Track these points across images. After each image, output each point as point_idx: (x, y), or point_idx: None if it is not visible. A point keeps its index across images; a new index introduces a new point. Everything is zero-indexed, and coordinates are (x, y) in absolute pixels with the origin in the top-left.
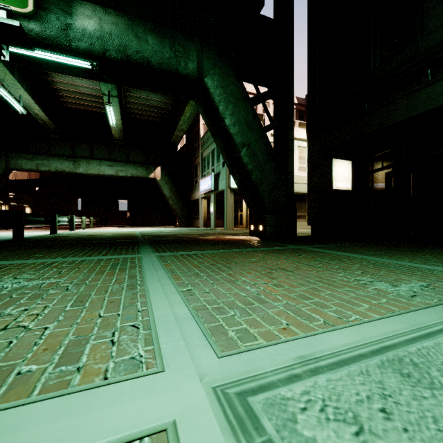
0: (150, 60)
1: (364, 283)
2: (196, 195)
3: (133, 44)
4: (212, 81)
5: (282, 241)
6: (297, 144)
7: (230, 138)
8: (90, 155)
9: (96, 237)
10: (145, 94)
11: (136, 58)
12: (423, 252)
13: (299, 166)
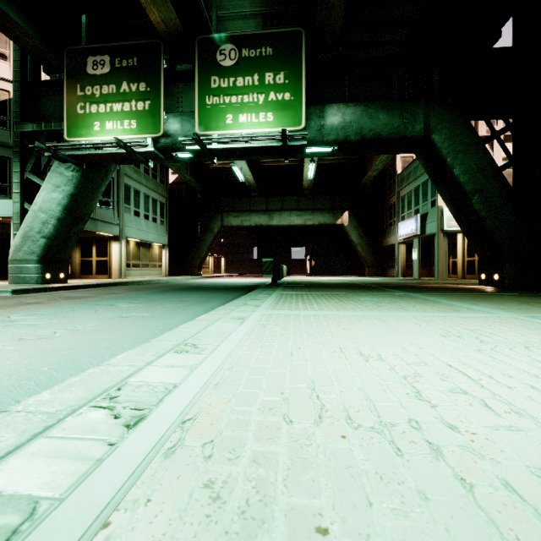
0: (381, 134)
1: None
2: (390, 240)
3: (367, 125)
4: (439, 136)
5: (528, 290)
6: None
7: (458, 186)
8: (281, 207)
9: (324, 283)
10: None
11: (369, 136)
12: None
13: None
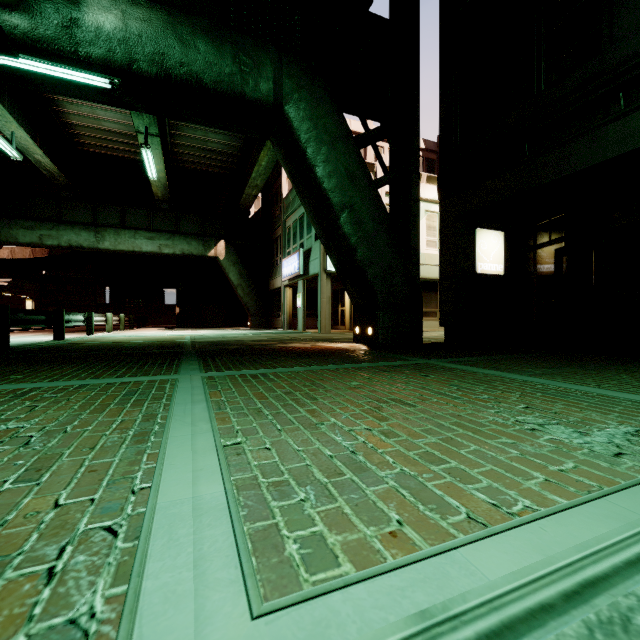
0: (201, 77)
1: (532, 428)
2: (277, 282)
3: (176, 52)
4: (296, 110)
5: (401, 351)
6: (424, 207)
7: (323, 196)
8: (120, 222)
9: (122, 345)
10: (200, 133)
11: (179, 73)
12: (615, 369)
13: (427, 240)
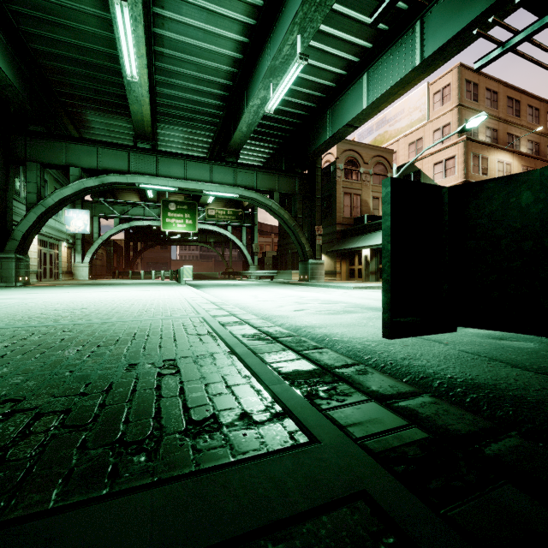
0: None
1: None
2: None
3: None
4: None
5: None
6: None
7: None
8: None
9: None
10: None
11: None
12: None
13: None
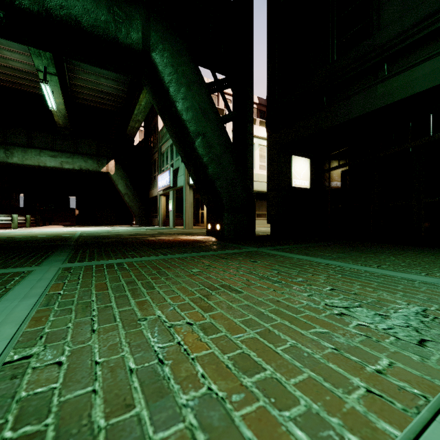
0: (80, 20)
1: (340, 313)
2: (154, 192)
3: None
4: (160, 57)
5: (240, 241)
6: (258, 142)
7: (182, 125)
8: (27, 143)
9: (13, 240)
10: (93, 77)
11: (59, 14)
12: (385, 253)
13: (260, 164)
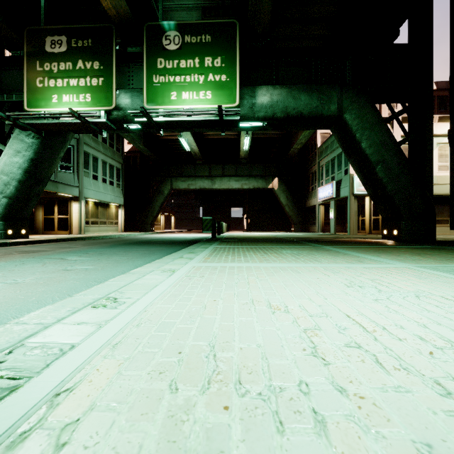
0: (302, 112)
1: None
2: (312, 202)
3: (291, 104)
4: (350, 115)
5: (420, 243)
6: (436, 141)
7: (365, 157)
8: (222, 173)
9: (256, 238)
10: None
11: (293, 113)
12: None
13: (439, 165)
